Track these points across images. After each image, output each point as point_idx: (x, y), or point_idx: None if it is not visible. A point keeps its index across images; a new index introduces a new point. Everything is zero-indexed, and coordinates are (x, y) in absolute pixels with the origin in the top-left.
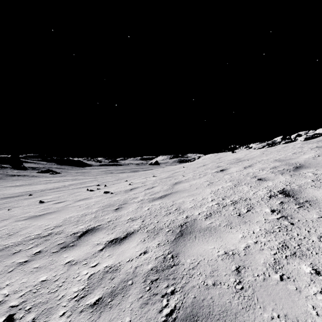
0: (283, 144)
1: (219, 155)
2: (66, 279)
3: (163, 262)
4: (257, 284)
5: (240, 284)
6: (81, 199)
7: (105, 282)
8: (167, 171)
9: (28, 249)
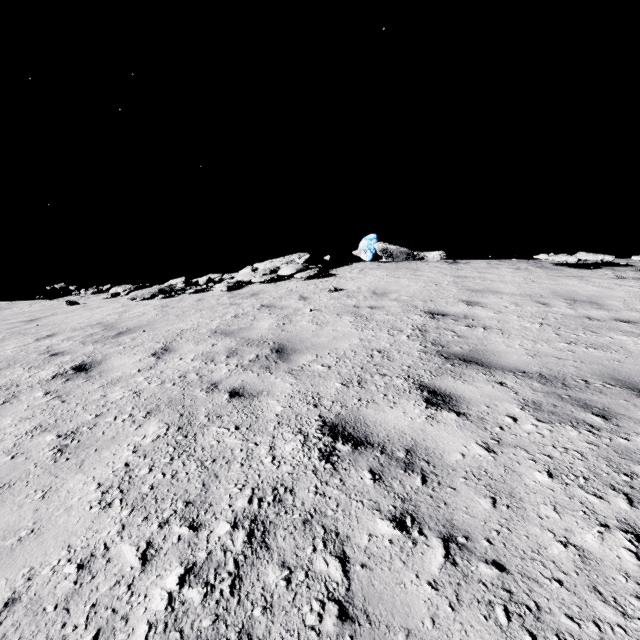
0: (191, 293)
1: (14, 307)
2: None
3: None
4: None
5: None
6: None
7: None
8: None
9: None
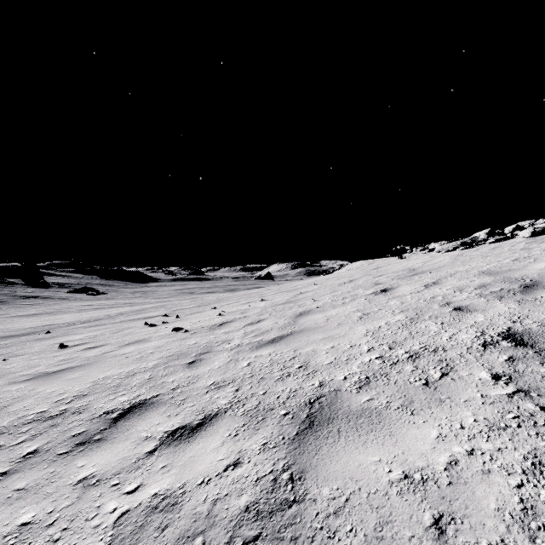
0: (491, 243)
1: (375, 262)
2: (70, 522)
3: (272, 491)
4: None
5: None
6: (132, 343)
7: (147, 535)
8: (285, 291)
9: (15, 446)
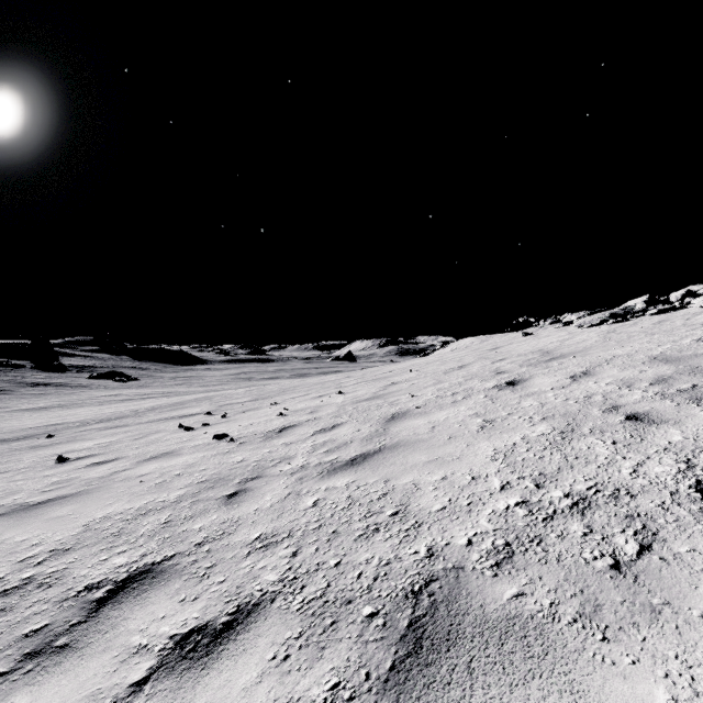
0: (653, 314)
1: (490, 339)
2: None
3: None
4: None
5: None
6: (155, 457)
7: None
8: (371, 379)
9: None
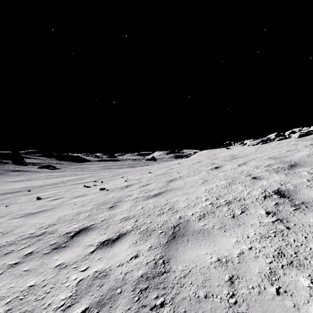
0: (277, 140)
1: (214, 151)
2: (54, 284)
3: (154, 268)
4: (252, 298)
5: (233, 297)
6: (77, 196)
7: (93, 289)
8: (162, 167)
9: (20, 250)
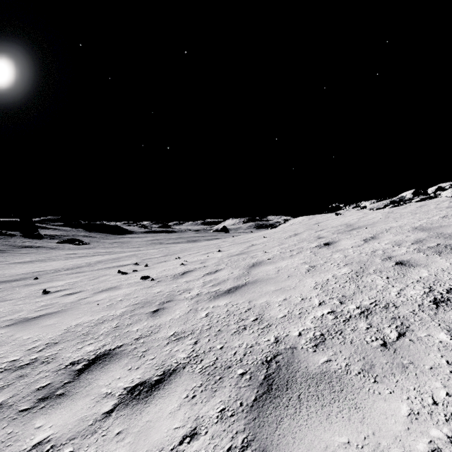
0: (417, 202)
1: (314, 218)
2: None
3: None
4: None
5: None
6: (105, 290)
7: None
8: (239, 243)
9: None
